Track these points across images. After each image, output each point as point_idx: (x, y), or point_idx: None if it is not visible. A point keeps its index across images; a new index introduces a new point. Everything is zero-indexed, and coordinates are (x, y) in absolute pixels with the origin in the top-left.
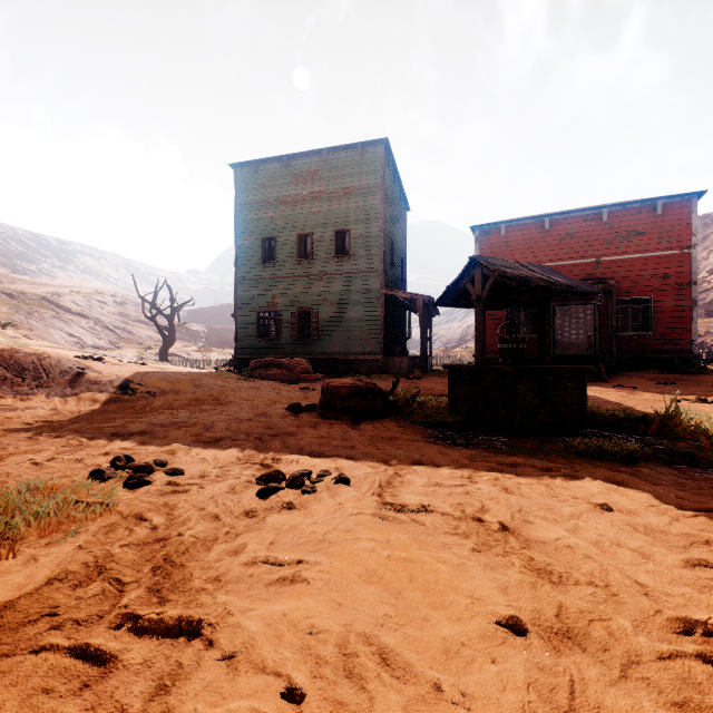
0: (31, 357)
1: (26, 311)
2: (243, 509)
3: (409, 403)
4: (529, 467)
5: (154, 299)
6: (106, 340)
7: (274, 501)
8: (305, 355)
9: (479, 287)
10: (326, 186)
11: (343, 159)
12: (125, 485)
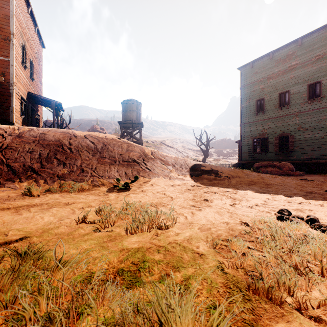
0: (182, 160)
1: (157, 147)
2: None
3: None
4: None
5: (200, 138)
6: (180, 156)
7: None
8: (284, 161)
9: None
10: (300, 59)
11: (314, 38)
12: (317, 230)
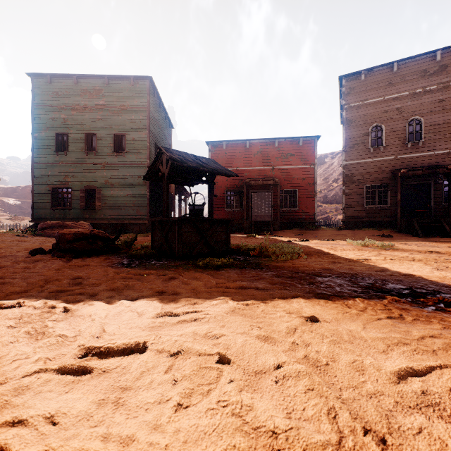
0: None
1: None
2: None
3: (128, 245)
4: (154, 275)
5: None
6: None
7: None
8: (91, 220)
9: (164, 167)
10: (108, 102)
11: (120, 85)
12: None
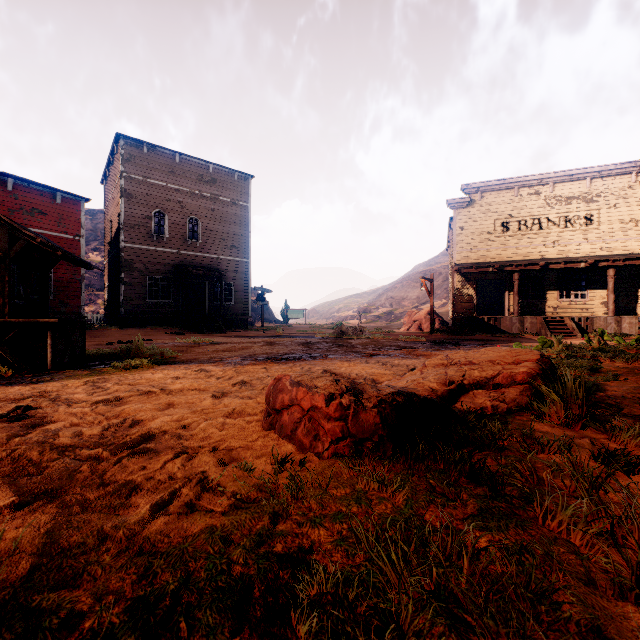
0: None
1: None
2: (5, 436)
3: None
4: (116, 378)
5: None
6: None
7: (14, 427)
8: None
9: (6, 246)
10: None
11: None
12: None
